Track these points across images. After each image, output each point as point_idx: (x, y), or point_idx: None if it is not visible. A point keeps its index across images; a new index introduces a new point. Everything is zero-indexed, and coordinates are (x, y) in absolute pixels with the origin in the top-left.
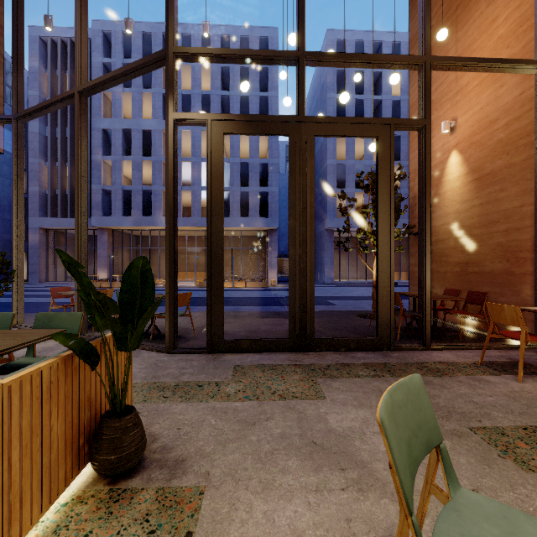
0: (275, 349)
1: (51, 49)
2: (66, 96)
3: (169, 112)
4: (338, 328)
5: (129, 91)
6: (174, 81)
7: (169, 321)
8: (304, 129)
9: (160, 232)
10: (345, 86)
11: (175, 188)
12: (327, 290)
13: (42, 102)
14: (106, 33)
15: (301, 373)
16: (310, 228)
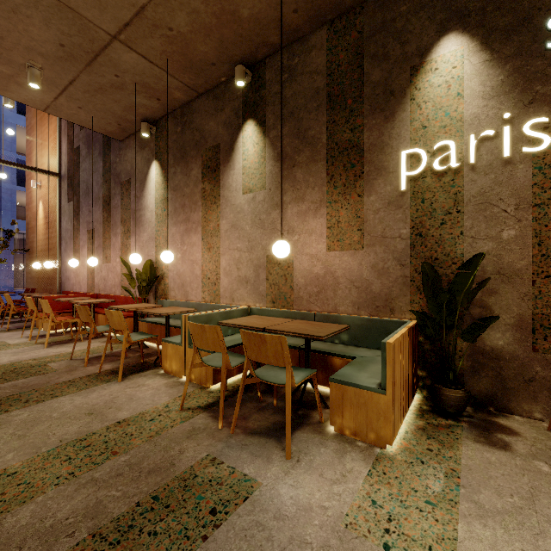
0: None
1: None
2: None
3: None
4: None
5: None
6: None
7: None
8: None
9: None
10: None
11: None
12: None
13: None
14: None
15: None
16: None
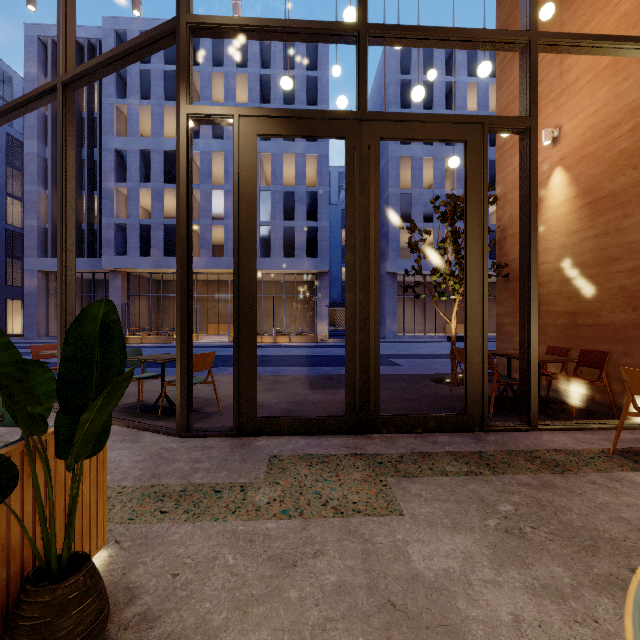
0: (327, 430)
1: (52, 52)
2: (47, 88)
3: (180, 104)
4: (409, 398)
5: (148, 104)
6: (187, 62)
7: (181, 393)
8: (367, 130)
9: None
10: (410, 100)
11: (190, 209)
12: (389, 347)
13: (16, 99)
14: (120, 33)
15: (364, 469)
16: (375, 265)
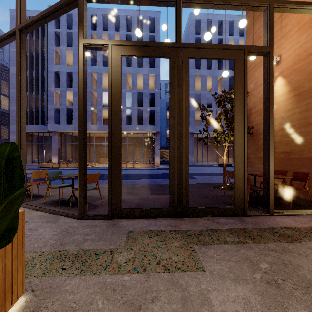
0: (159, 216)
1: None
2: (10, 33)
3: (79, 38)
4: (202, 197)
5: (70, 49)
6: (83, 16)
7: (80, 195)
8: (181, 53)
9: (90, 134)
10: None
11: (85, 96)
12: (190, 169)
13: None
14: None
15: (180, 240)
16: (185, 126)
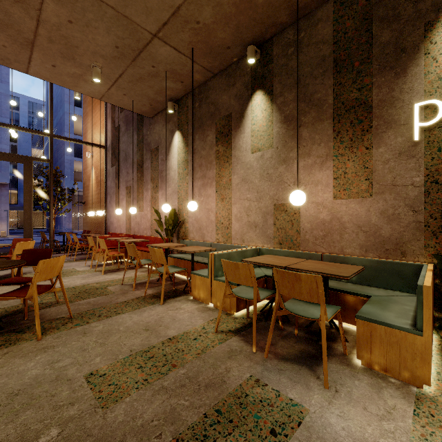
0: None
1: None
2: None
3: None
4: None
5: None
6: None
7: None
8: None
9: None
10: None
11: None
12: (57, 238)
13: None
14: None
15: None
16: None
